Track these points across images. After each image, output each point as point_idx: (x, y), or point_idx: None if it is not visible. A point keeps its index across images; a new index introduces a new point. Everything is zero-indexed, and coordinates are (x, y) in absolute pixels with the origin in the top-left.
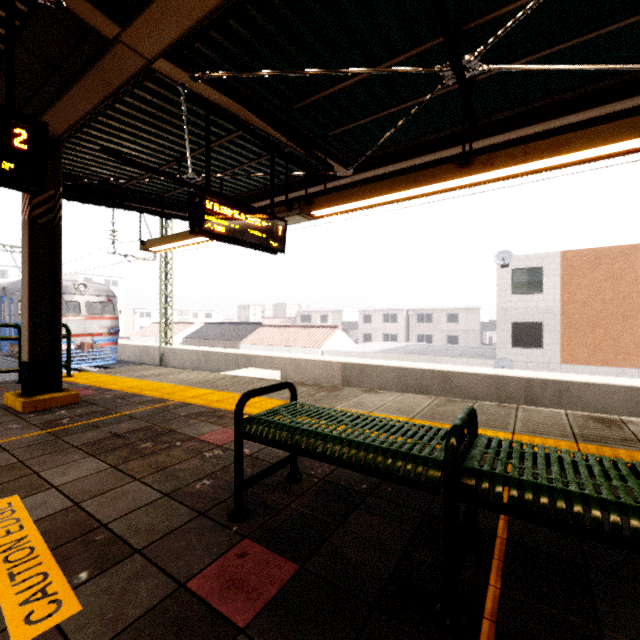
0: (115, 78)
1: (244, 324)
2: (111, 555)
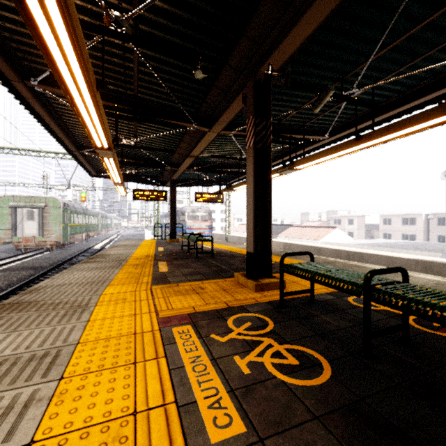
0: (180, 173)
1: (282, 225)
2: (167, 250)
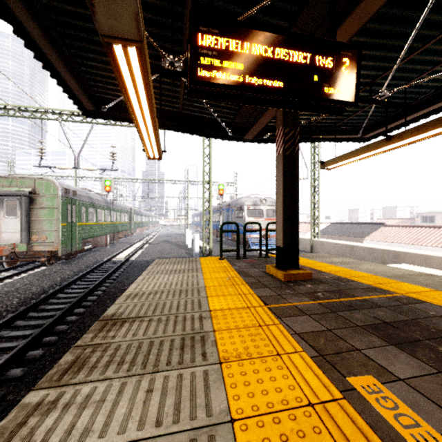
0: (376, 4)
1: (365, 224)
2: None
